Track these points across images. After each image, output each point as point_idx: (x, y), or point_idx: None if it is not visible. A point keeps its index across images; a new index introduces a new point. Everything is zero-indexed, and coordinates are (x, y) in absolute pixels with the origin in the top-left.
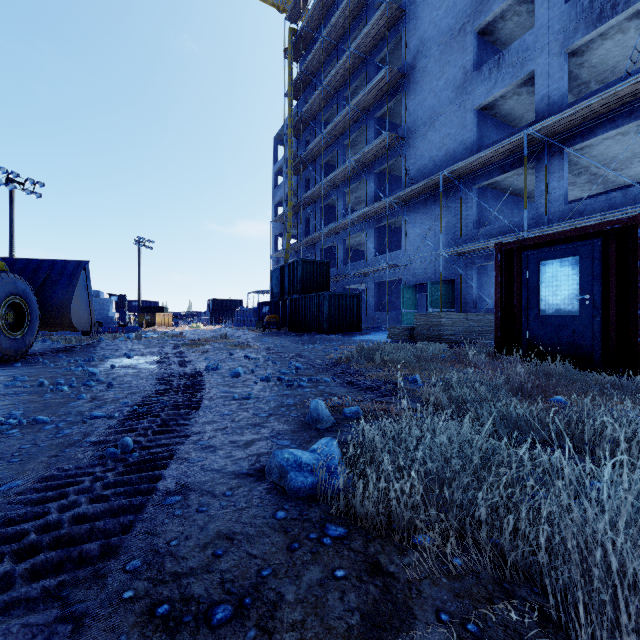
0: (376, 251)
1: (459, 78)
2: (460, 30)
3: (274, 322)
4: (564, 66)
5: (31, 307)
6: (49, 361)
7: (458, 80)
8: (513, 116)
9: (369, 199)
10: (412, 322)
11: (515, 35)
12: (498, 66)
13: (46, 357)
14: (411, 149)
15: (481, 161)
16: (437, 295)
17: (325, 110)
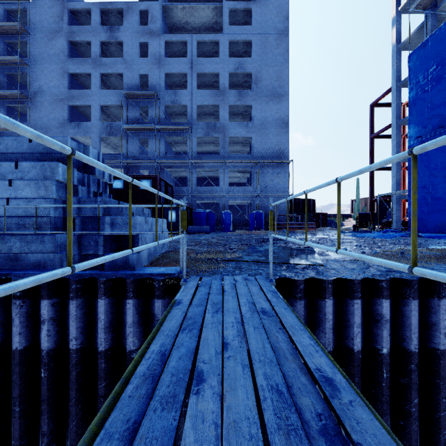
0: None
1: (61, 120)
2: (62, 100)
3: None
4: (100, 142)
5: None
6: None
7: (61, 120)
8: (85, 142)
9: None
10: None
11: (86, 111)
12: (78, 127)
13: None
14: None
15: None
16: None
17: None
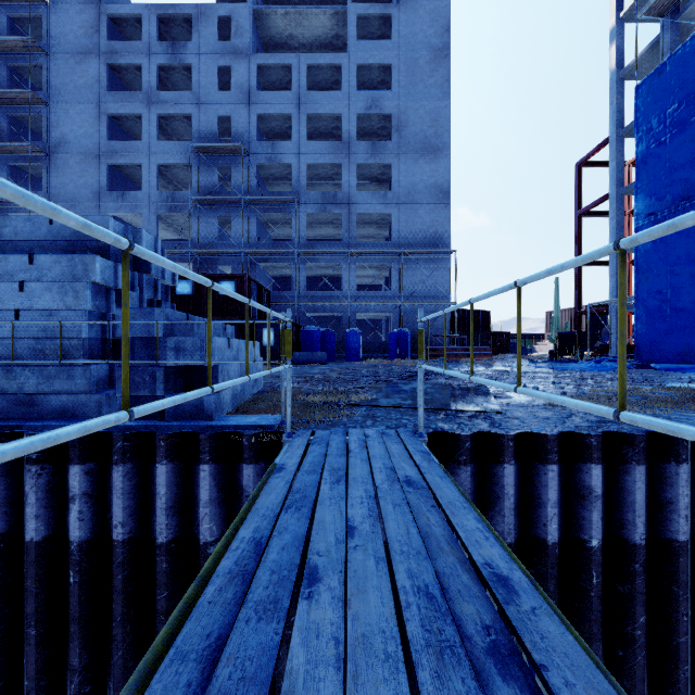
0: None
1: (96, 188)
2: (97, 156)
3: None
4: (157, 221)
5: None
6: None
7: (96, 188)
8: (133, 222)
9: None
10: None
11: (134, 174)
12: (123, 198)
13: None
14: None
15: None
16: None
17: None
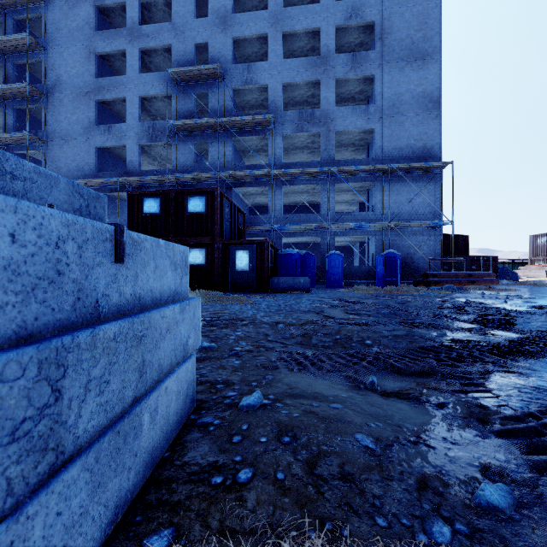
0: None
1: (86, 123)
2: (87, 93)
3: None
4: (139, 151)
5: None
6: None
7: (86, 124)
8: (122, 157)
9: None
10: None
11: (123, 112)
12: (109, 131)
13: None
14: (50, 150)
15: (98, 182)
16: None
17: None
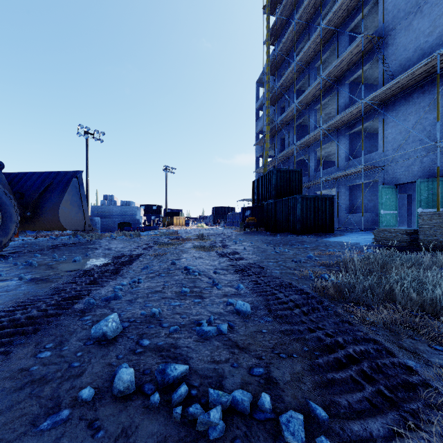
0: (348, 157)
1: None
2: None
3: (252, 223)
4: None
5: (4, 209)
6: (12, 261)
7: None
8: None
9: (340, 109)
10: (392, 223)
11: None
12: None
13: (26, 255)
14: (390, 47)
15: None
16: (428, 194)
17: (297, 44)
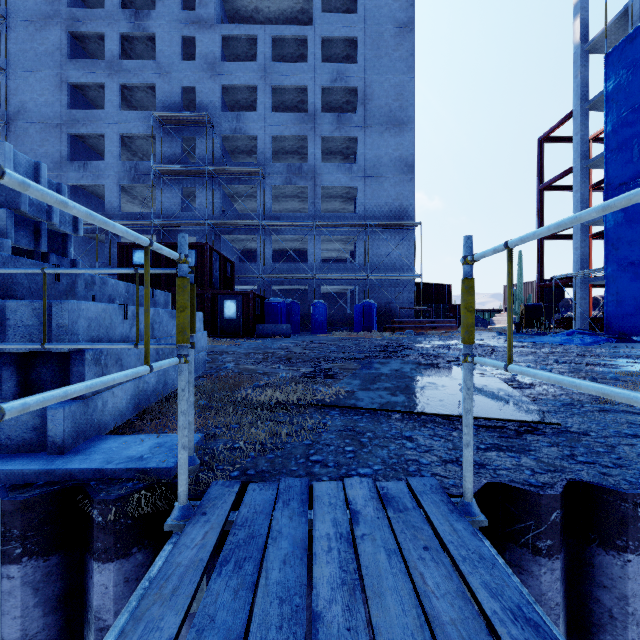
0: None
1: (57, 157)
2: (58, 125)
3: None
4: (119, 192)
5: None
6: None
7: (56, 158)
8: (97, 193)
9: None
10: None
11: (98, 146)
12: (85, 168)
13: None
14: None
15: None
16: None
17: None
